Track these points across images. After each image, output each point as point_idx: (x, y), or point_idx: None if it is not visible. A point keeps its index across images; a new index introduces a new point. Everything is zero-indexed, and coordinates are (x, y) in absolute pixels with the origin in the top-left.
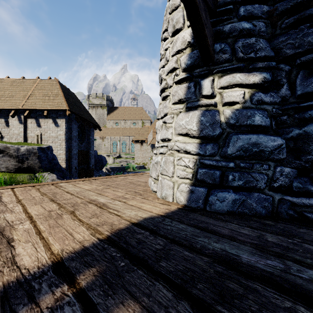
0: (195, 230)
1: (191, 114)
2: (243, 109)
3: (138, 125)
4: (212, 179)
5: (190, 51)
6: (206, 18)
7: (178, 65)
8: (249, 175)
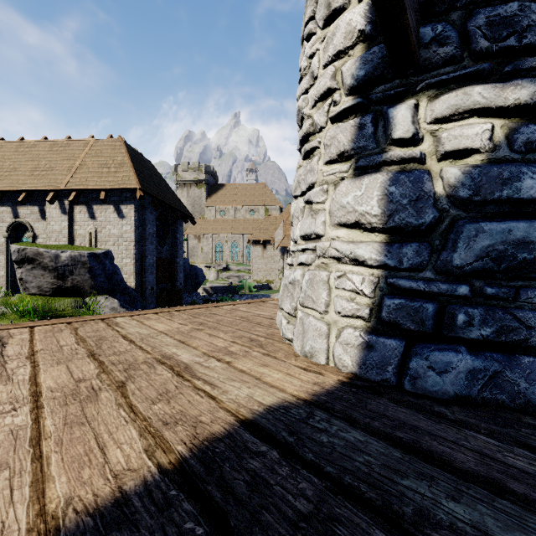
0: (389, 451)
1: (368, 182)
2: (491, 165)
3: (259, 215)
4: (418, 322)
5: (362, 50)
6: None
7: (337, 82)
8: (507, 315)
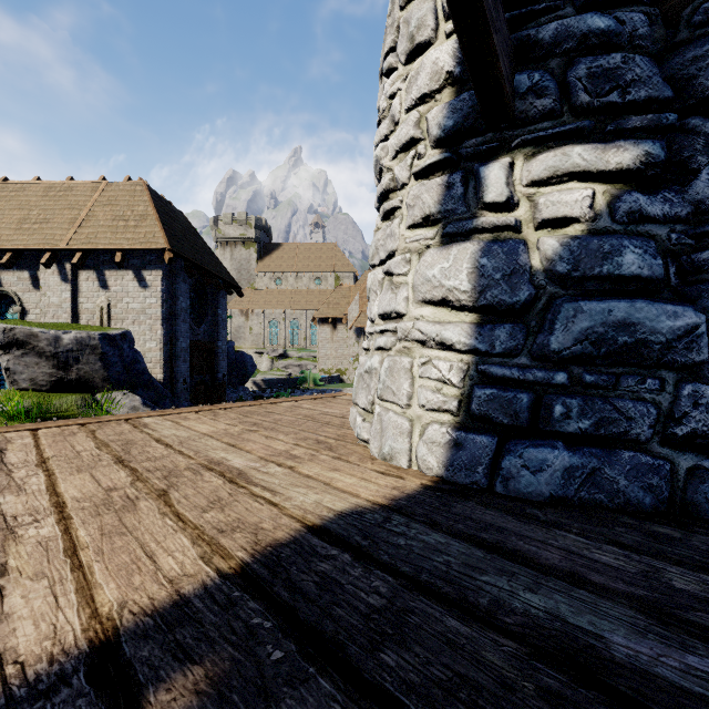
0: (471, 551)
1: (456, 252)
2: (592, 237)
3: (327, 285)
4: (511, 415)
5: (451, 95)
6: (494, 8)
7: (422, 131)
8: (607, 406)
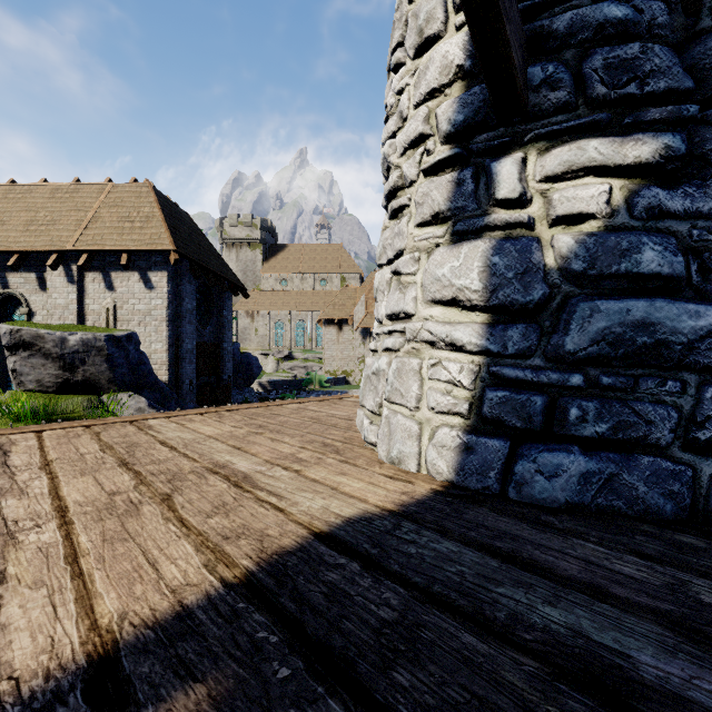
0: (485, 561)
1: (467, 250)
2: (609, 233)
3: (332, 286)
4: (524, 418)
5: (461, 89)
6: None
7: (431, 127)
8: (625, 409)
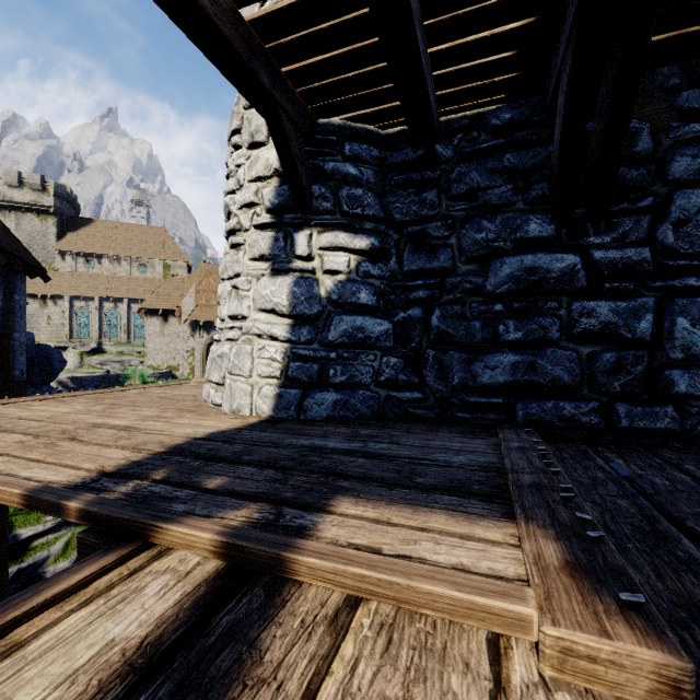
0: (283, 435)
1: (280, 281)
2: (348, 282)
3: (154, 273)
4: (309, 376)
5: (278, 182)
6: (300, 151)
7: (259, 199)
8: (353, 369)
